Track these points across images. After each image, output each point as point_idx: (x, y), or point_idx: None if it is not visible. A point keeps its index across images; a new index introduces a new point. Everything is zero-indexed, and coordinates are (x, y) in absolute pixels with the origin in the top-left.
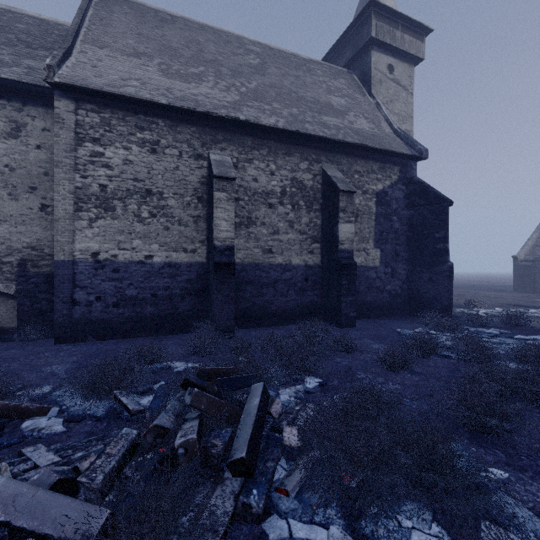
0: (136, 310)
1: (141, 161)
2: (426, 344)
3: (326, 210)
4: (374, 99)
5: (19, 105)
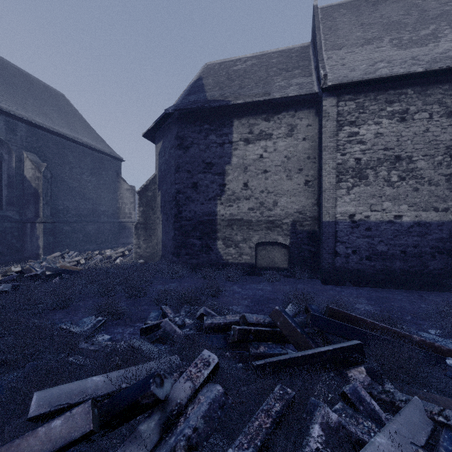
0: (385, 264)
1: (390, 132)
2: None
3: None
4: None
5: (293, 112)
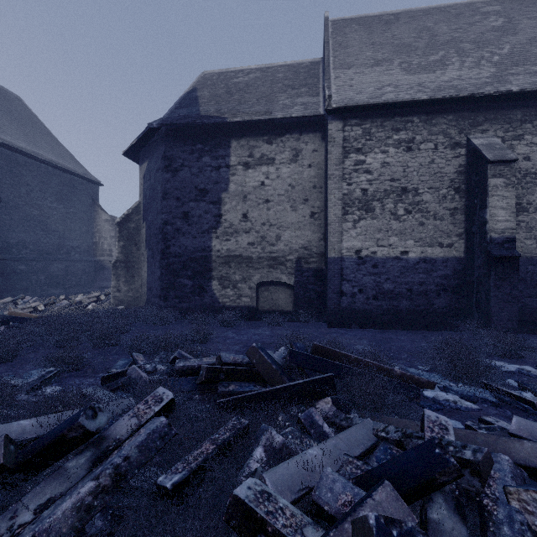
0: (392, 304)
1: (397, 161)
2: None
3: None
4: None
5: (297, 135)
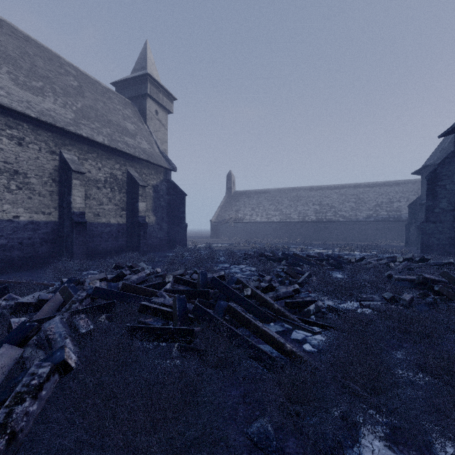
0: (6, 254)
1: (10, 150)
2: (181, 255)
3: (130, 193)
4: (148, 128)
5: None
